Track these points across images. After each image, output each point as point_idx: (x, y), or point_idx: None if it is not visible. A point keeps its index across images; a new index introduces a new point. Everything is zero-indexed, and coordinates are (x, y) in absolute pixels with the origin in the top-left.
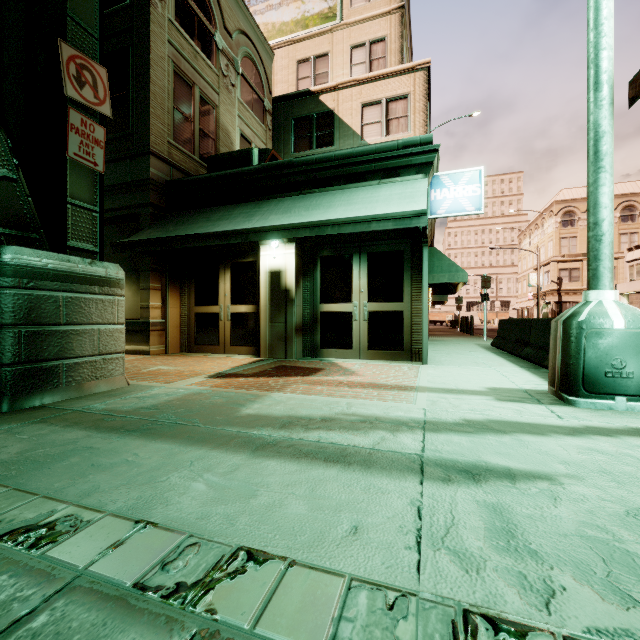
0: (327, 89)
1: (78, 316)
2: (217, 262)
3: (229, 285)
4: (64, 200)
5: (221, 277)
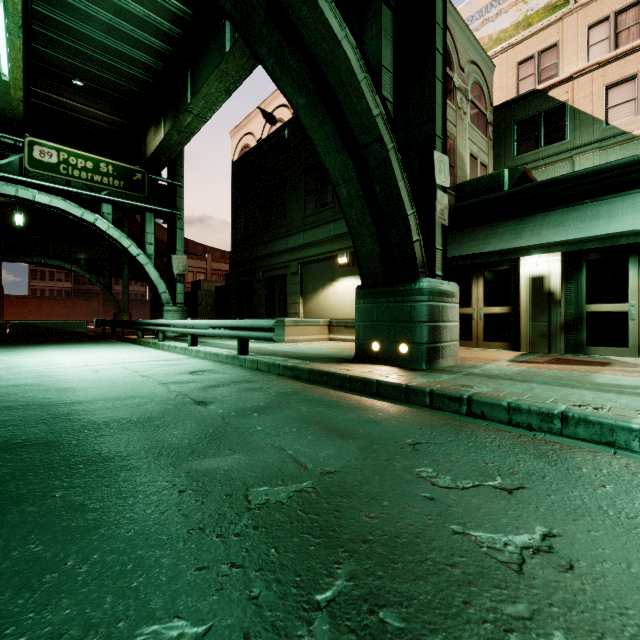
0: (558, 83)
1: (445, 317)
2: (470, 272)
3: (482, 290)
4: (434, 247)
5: (474, 284)
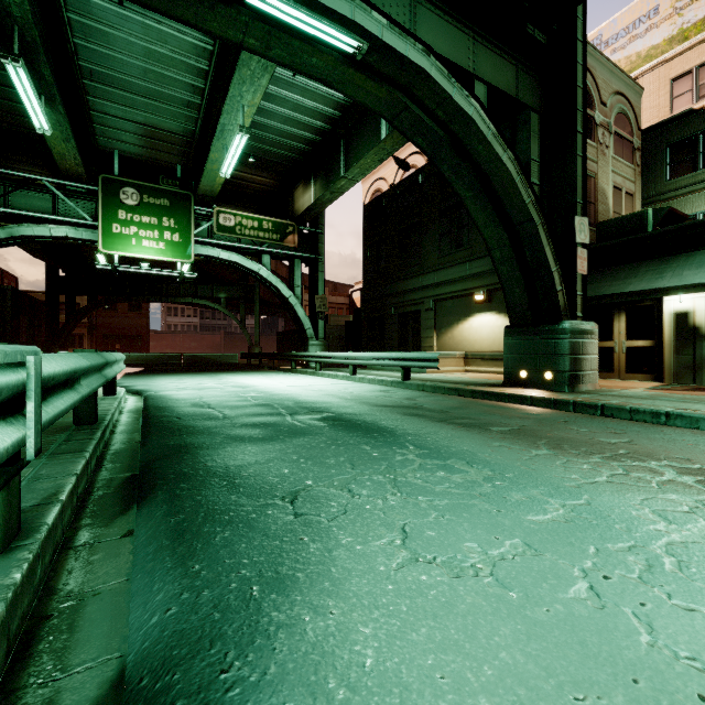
0: None
1: (585, 351)
2: (611, 307)
3: (624, 325)
4: (574, 294)
5: (615, 319)
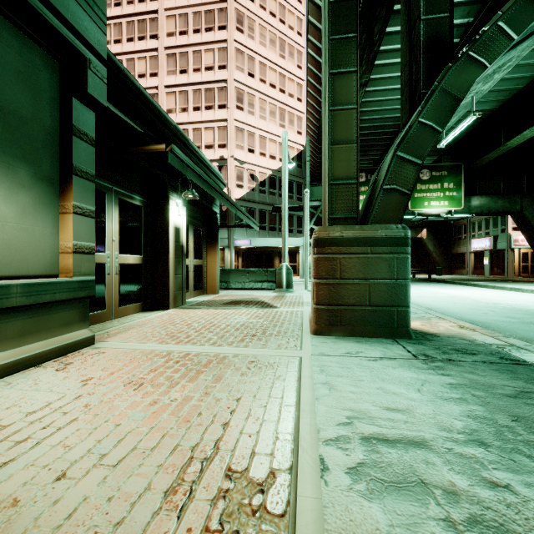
0: None
1: None
2: (104, 191)
3: (118, 227)
4: None
5: (109, 214)
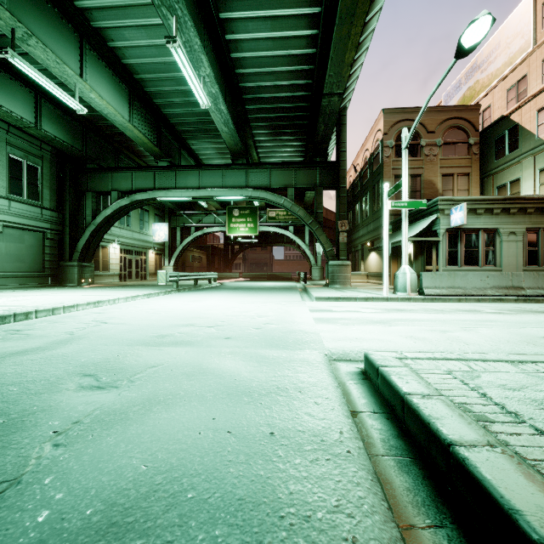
0: (513, 110)
1: (340, 272)
2: None
3: None
4: (339, 250)
5: None
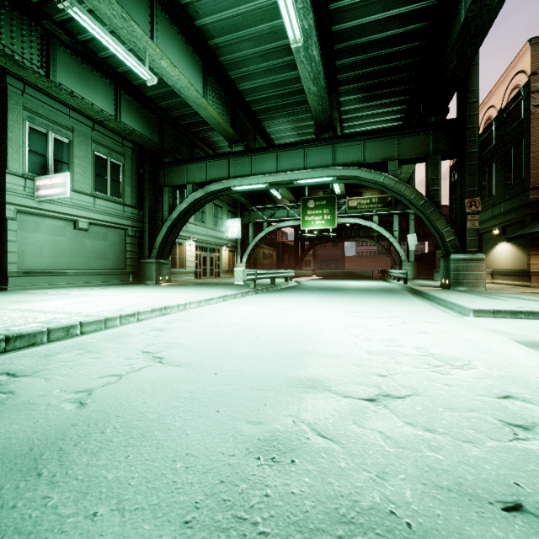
0: None
1: (468, 269)
2: None
3: None
4: (466, 239)
5: None
